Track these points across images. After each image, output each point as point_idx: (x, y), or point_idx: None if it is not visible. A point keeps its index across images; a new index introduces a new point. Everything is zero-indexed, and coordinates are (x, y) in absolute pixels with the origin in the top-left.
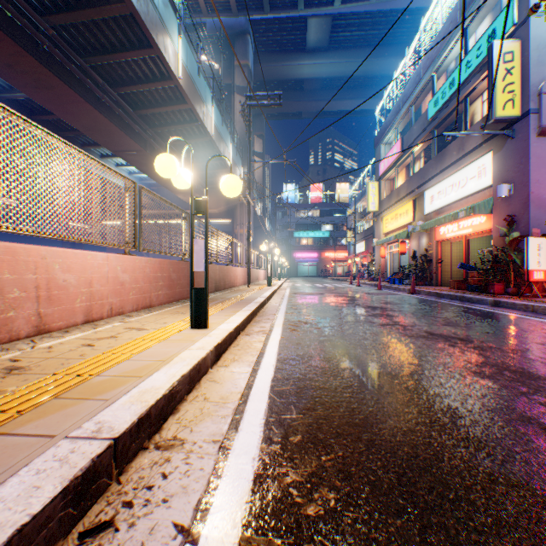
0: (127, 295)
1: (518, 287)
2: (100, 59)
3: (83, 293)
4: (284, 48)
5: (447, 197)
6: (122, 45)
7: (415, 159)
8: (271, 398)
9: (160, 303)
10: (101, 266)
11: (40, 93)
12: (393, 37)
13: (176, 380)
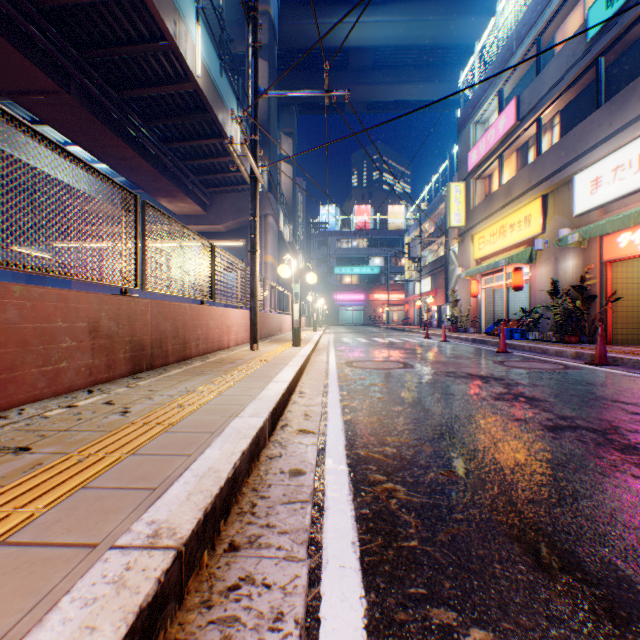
0: None
1: None
2: None
3: None
4: None
5: None
6: None
7: (543, 129)
8: None
9: None
10: None
11: None
12: None
13: None
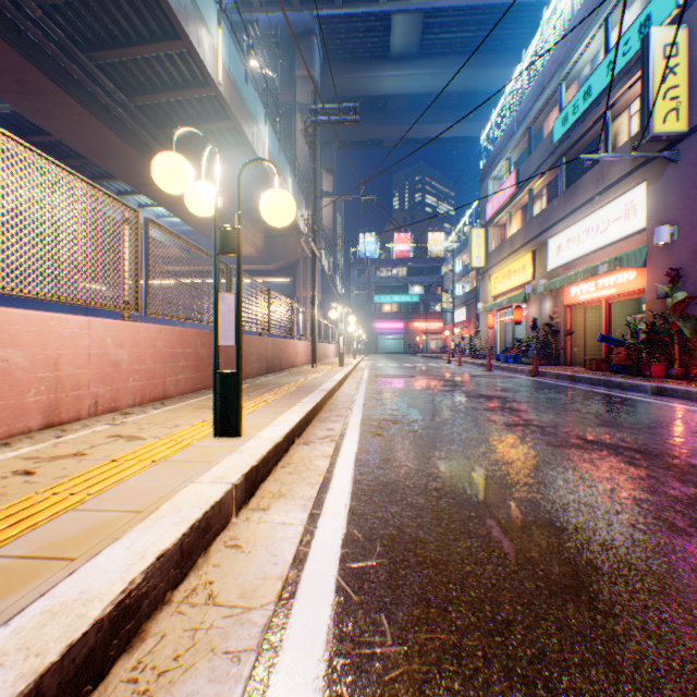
0: (124, 382)
1: (684, 367)
2: (109, 55)
3: (41, 379)
4: (361, 54)
5: (580, 246)
6: (139, 36)
7: (535, 197)
8: (341, 593)
9: (181, 392)
10: (76, 337)
11: (26, 101)
12: (503, 41)
13: (141, 569)
